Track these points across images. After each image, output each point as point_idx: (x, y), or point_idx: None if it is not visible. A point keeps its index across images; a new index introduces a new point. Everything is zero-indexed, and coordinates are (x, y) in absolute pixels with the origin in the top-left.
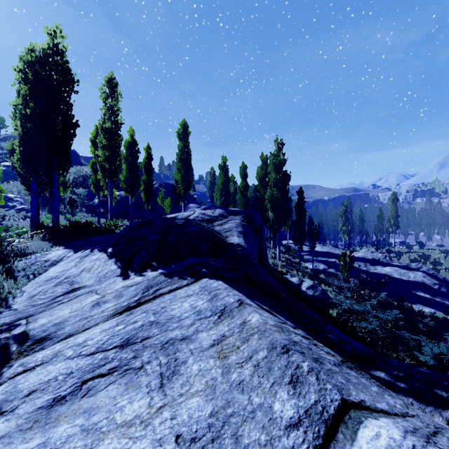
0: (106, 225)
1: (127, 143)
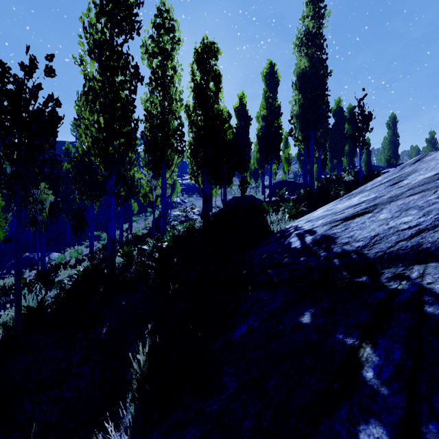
0: None
1: None
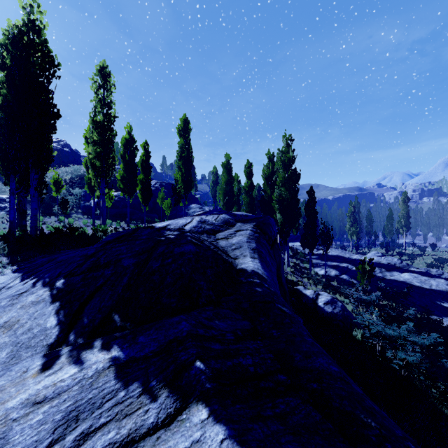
0: (95, 230)
1: (124, 140)
